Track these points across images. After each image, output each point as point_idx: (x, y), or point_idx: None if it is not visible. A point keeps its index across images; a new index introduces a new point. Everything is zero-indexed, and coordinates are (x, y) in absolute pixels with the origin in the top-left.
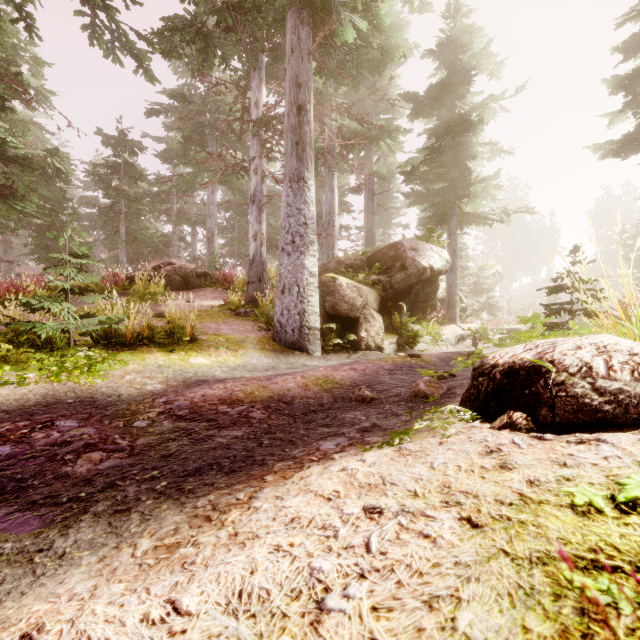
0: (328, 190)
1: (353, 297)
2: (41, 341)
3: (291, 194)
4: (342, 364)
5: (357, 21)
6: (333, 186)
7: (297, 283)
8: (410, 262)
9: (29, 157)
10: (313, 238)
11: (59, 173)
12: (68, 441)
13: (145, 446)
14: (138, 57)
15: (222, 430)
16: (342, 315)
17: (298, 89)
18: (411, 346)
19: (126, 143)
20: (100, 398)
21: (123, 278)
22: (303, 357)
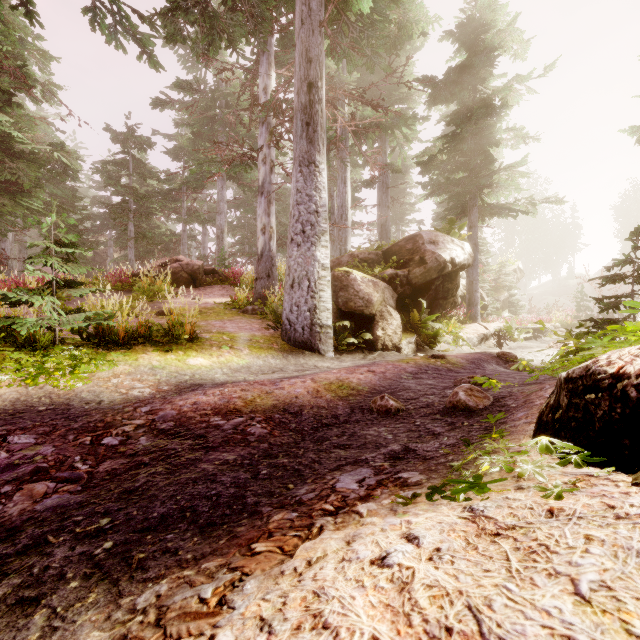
0: (340, 182)
1: (368, 292)
2: (24, 339)
3: (301, 179)
4: (358, 366)
5: None
6: (346, 178)
7: (307, 277)
8: (430, 255)
9: (35, 152)
10: (325, 227)
11: (67, 169)
12: (15, 464)
13: (108, 474)
14: (141, 42)
15: (210, 451)
16: (356, 312)
17: (308, 64)
18: (431, 346)
19: (135, 139)
20: (77, 405)
21: (129, 275)
22: (314, 358)
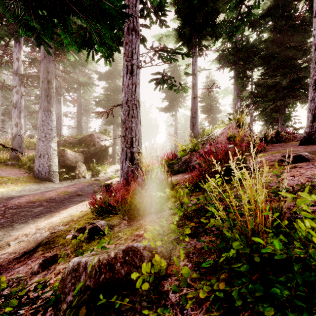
0: (58, 102)
1: (73, 158)
2: None
3: (44, 116)
4: (70, 185)
5: (75, 55)
6: (60, 101)
7: (47, 153)
8: (97, 143)
9: None
10: (55, 135)
11: None
12: None
13: (10, 216)
14: None
15: (35, 208)
16: (68, 165)
17: (48, 73)
18: (97, 175)
19: None
20: None
21: None
22: (51, 184)
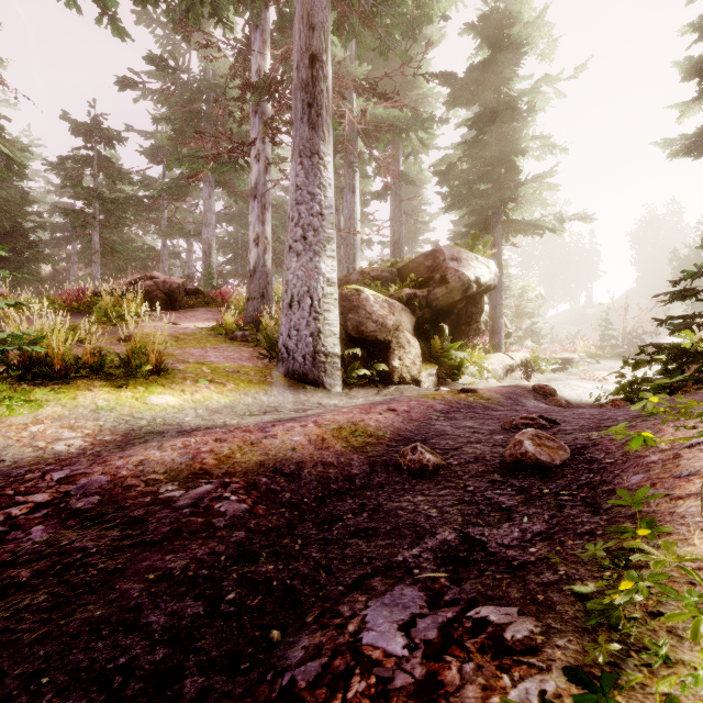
0: (348, 191)
1: (383, 315)
2: None
3: (301, 173)
4: (374, 404)
5: None
6: (354, 186)
7: (310, 293)
8: (452, 273)
9: None
10: (331, 234)
11: (10, 163)
12: None
13: None
14: None
15: (145, 552)
16: (369, 338)
17: (311, 32)
18: (455, 379)
19: (100, 132)
20: None
21: (89, 294)
22: (318, 393)
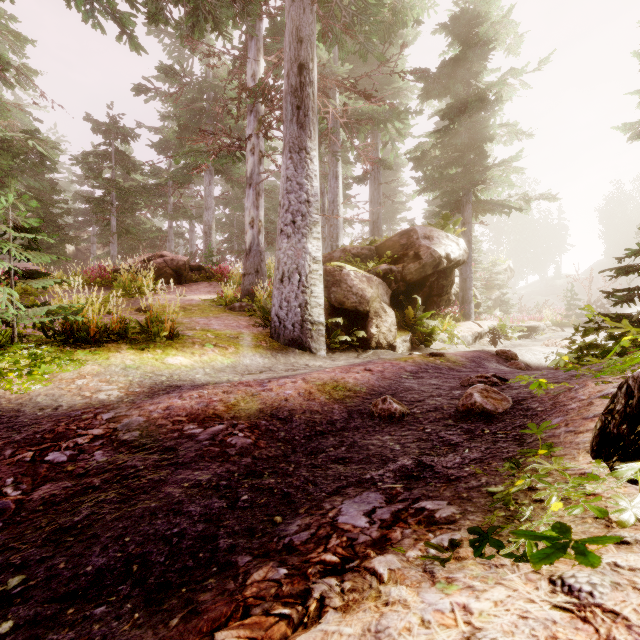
0: (332, 177)
1: (362, 288)
2: None
3: (291, 166)
4: (353, 365)
5: None
6: (337, 173)
7: (298, 270)
8: (424, 250)
9: (8, 140)
10: (317, 218)
11: (43, 159)
12: None
13: (43, 502)
14: (121, 21)
15: (179, 469)
16: (350, 308)
17: (299, 44)
18: (427, 344)
19: (117, 130)
20: (28, 411)
21: (109, 271)
22: (305, 356)
